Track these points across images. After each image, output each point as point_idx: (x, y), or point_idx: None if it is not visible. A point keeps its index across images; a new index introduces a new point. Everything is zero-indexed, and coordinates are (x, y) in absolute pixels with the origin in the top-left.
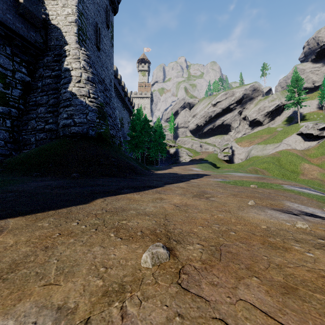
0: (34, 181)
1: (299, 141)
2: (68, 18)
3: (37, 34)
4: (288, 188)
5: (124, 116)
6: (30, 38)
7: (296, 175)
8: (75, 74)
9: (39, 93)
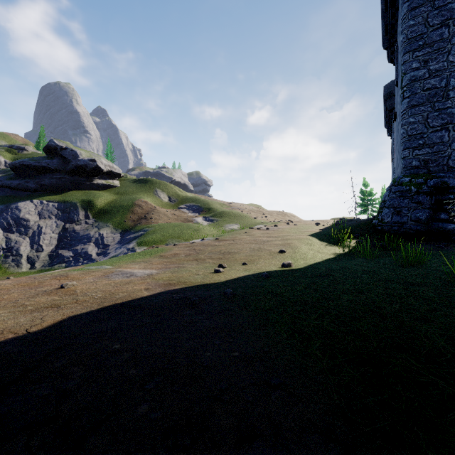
0: None
1: None
2: None
3: None
4: None
5: None
6: None
7: None
8: None
9: None
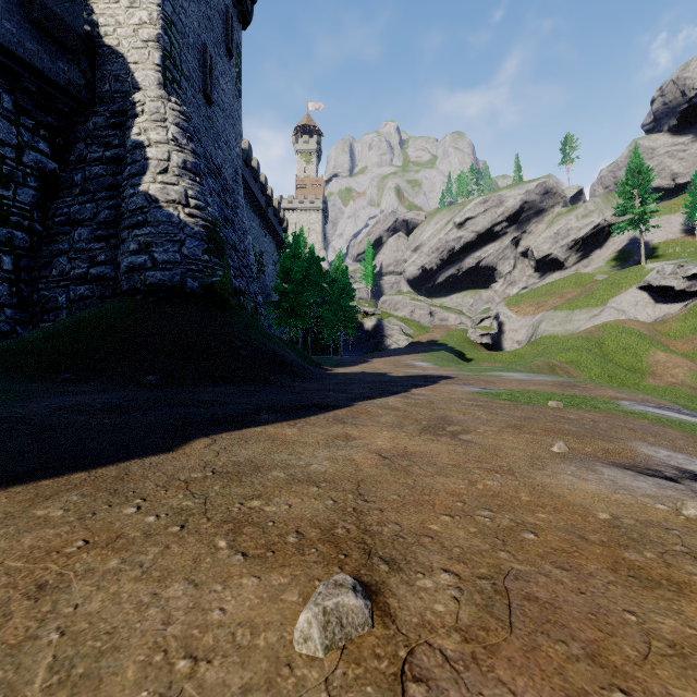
0: (56, 394)
1: (644, 303)
2: (142, 32)
3: (72, 66)
4: (632, 409)
5: (265, 248)
6: (57, 75)
7: (638, 377)
8: (157, 155)
9: (76, 196)
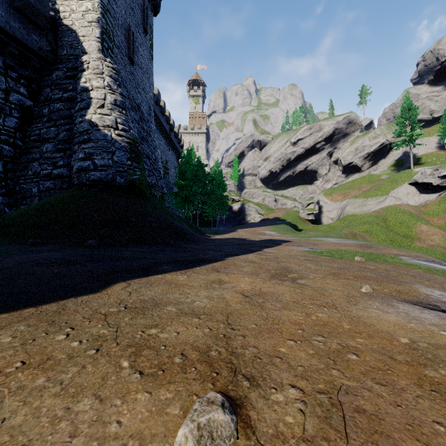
0: (26, 252)
1: (412, 193)
2: (88, 16)
3: (42, 38)
4: (410, 262)
5: (169, 158)
6: (32, 44)
7: (410, 241)
8: (97, 95)
9: (44, 123)
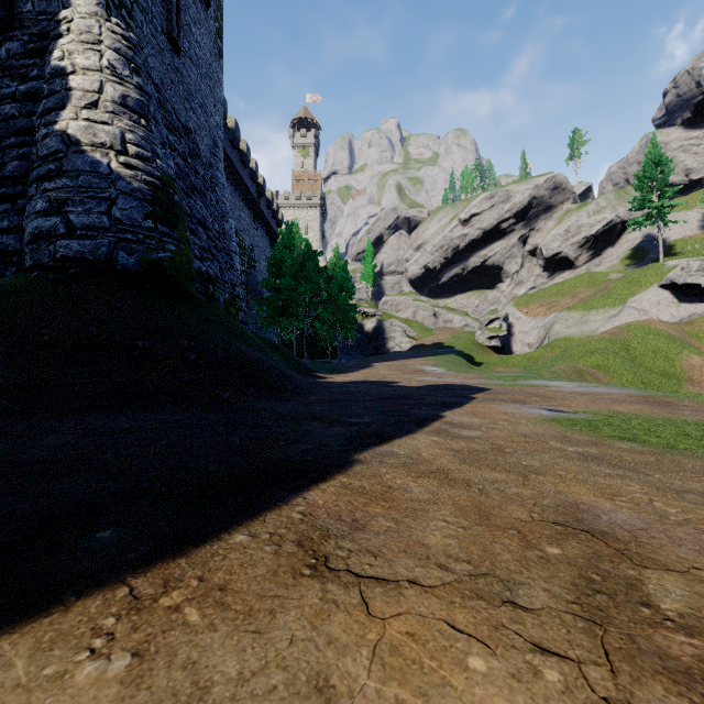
0: None
1: (666, 302)
2: None
3: None
4: None
5: (256, 242)
6: None
7: (675, 383)
8: (83, 84)
9: None
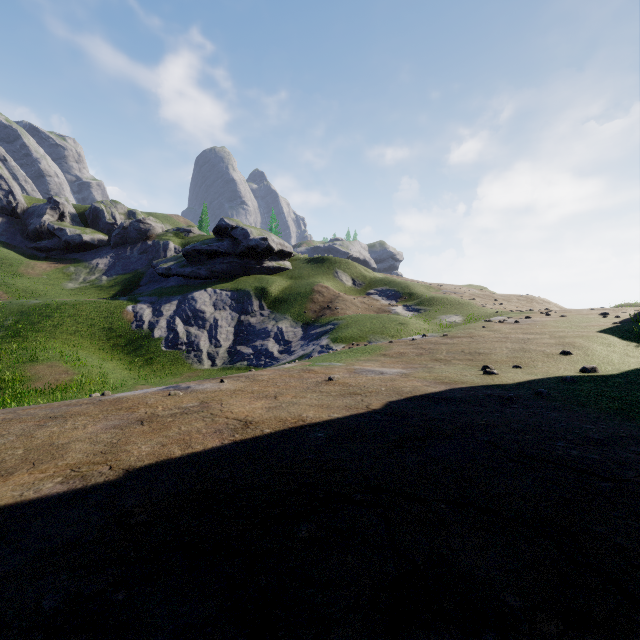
0: None
1: None
2: None
3: None
4: None
5: None
6: None
7: None
8: None
9: None
